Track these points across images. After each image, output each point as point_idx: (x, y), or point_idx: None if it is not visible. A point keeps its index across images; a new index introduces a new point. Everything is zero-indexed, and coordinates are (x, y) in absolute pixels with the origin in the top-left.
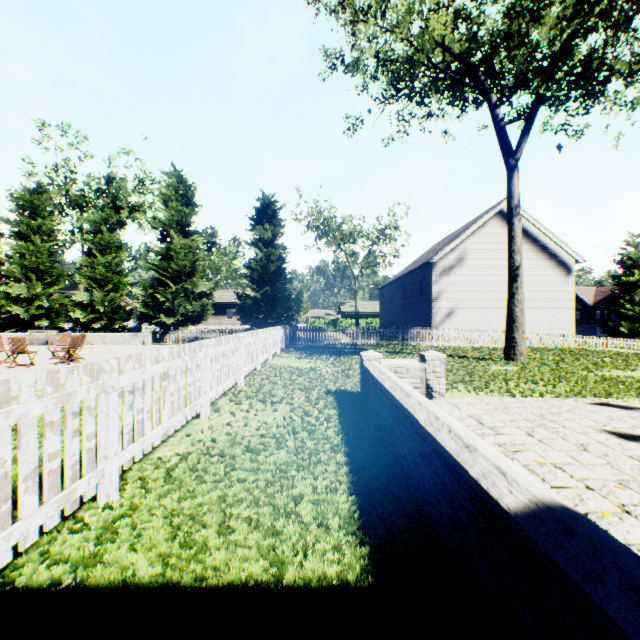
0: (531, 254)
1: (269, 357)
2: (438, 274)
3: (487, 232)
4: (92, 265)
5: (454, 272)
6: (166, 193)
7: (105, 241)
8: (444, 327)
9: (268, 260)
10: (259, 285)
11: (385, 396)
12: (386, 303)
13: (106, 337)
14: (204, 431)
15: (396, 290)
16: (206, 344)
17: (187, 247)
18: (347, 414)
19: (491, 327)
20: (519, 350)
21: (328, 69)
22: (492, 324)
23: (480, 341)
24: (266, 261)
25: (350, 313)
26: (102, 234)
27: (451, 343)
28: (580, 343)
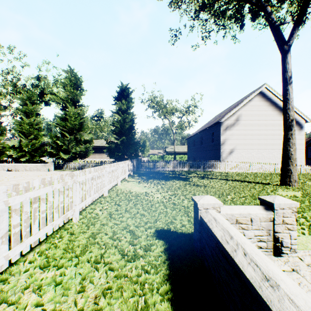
0: (279, 117)
1: (118, 182)
2: (224, 129)
3: (253, 104)
4: (21, 124)
5: (233, 128)
6: (64, 82)
7: (28, 110)
8: (227, 160)
9: (124, 121)
10: (119, 136)
11: None
12: (190, 146)
13: (26, 166)
14: None
15: (197, 139)
16: None
17: (77, 113)
18: None
19: (255, 160)
20: (293, 178)
21: None
22: (256, 158)
23: (250, 169)
24: (123, 122)
25: (171, 152)
26: (27, 106)
27: (232, 170)
28: (310, 170)
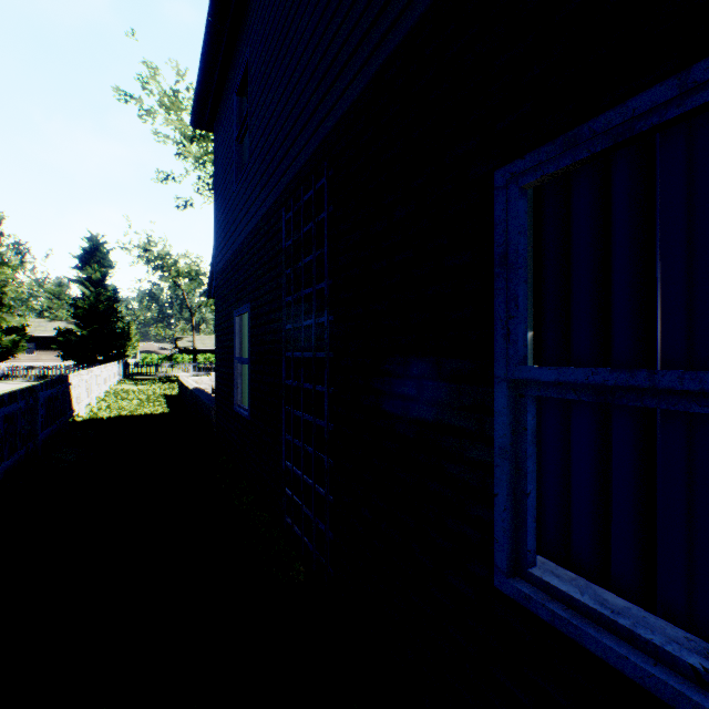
0: None
1: (112, 385)
2: None
3: None
4: None
5: None
6: None
7: None
8: None
9: (97, 299)
10: (86, 322)
11: (184, 386)
12: None
13: None
14: (99, 407)
15: None
16: (95, 370)
17: None
18: (170, 399)
19: None
20: None
21: (162, 181)
22: None
23: None
24: (95, 300)
25: (189, 348)
26: None
27: None
28: None
